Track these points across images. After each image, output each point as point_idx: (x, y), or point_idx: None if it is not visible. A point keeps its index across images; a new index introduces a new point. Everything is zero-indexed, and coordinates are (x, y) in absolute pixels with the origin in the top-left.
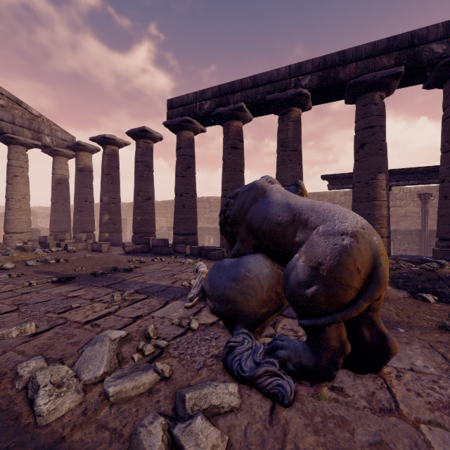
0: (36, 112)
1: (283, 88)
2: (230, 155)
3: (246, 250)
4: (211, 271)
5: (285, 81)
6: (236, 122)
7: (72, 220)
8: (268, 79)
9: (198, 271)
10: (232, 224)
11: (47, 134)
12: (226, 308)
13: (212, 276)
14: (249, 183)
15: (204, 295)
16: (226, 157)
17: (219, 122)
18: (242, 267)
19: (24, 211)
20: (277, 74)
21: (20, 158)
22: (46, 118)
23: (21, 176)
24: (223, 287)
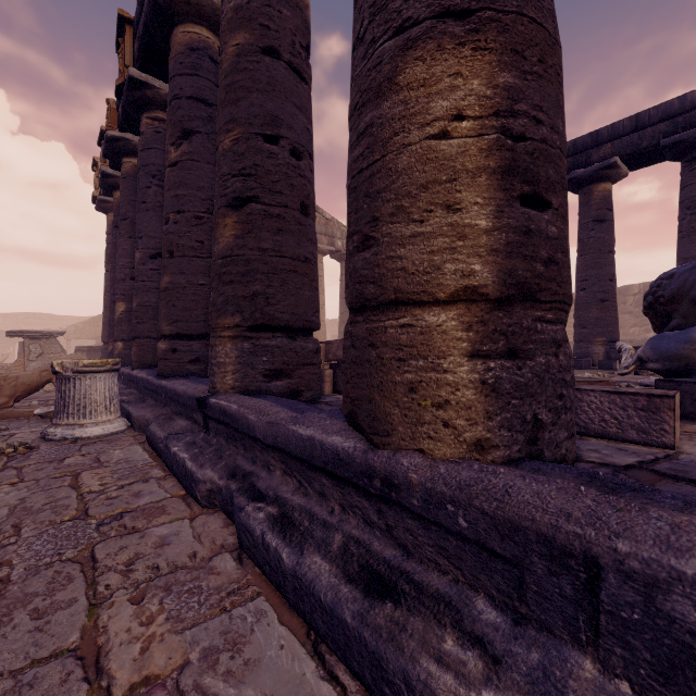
0: (329, 216)
1: (691, 123)
2: (593, 232)
3: (689, 324)
4: (650, 342)
5: (695, 111)
6: (602, 185)
7: (334, 336)
8: (662, 114)
9: (623, 349)
10: (667, 303)
11: (338, 238)
12: (679, 364)
13: (655, 345)
14: (688, 263)
15: (641, 364)
16: (585, 235)
17: (571, 190)
18: (693, 333)
19: (322, 323)
20: (680, 104)
21: (319, 267)
22: (337, 220)
23: (319, 286)
24: (674, 349)
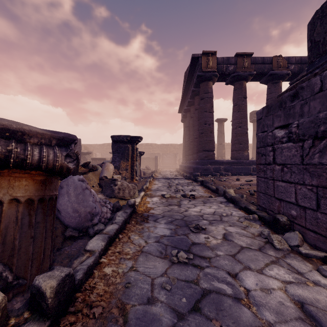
0: None
1: None
2: None
3: None
4: None
5: None
6: None
7: None
8: None
9: None
10: None
11: None
12: None
13: None
14: None
15: None
16: None
17: None
18: None
19: None
20: None
21: None
22: None
23: None
24: None
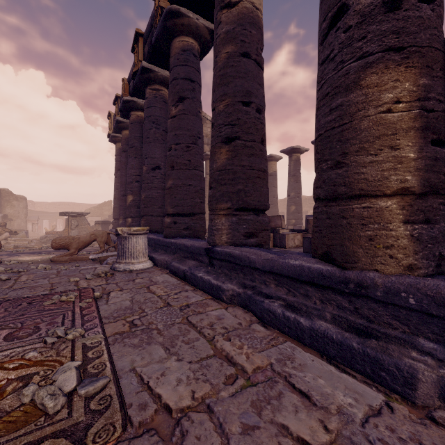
0: None
1: None
2: None
3: None
4: None
5: None
6: None
7: None
8: None
9: None
10: None
11: None
12: None
13: None
14: None
15: None
16: None
17: None
18: None
19: None
20: None
21: None
22: None
23: None
24: None
